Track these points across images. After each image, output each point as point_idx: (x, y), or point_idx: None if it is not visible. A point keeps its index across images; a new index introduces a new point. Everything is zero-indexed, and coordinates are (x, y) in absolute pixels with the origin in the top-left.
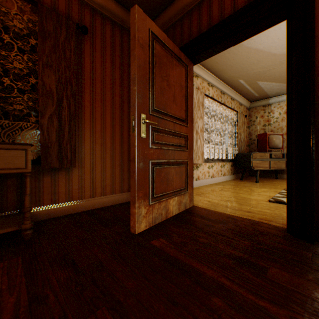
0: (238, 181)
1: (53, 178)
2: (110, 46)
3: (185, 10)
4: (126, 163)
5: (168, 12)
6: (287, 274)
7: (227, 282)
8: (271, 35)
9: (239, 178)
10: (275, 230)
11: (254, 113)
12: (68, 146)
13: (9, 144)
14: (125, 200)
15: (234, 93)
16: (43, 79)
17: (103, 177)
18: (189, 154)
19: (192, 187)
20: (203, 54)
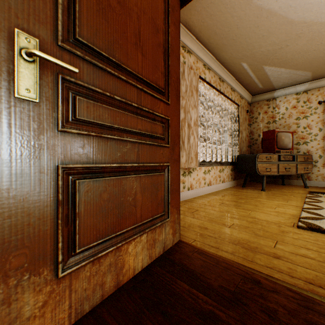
0: (239, 188)
1: None
2: None
3: None
4: None
5: None
6: None
7: None
8: None
9: (240, 185)
10: None
11: (256, 109)
12: None
13: None
14: None
15: (234, 83)
16: None
17: None
18: (172, 153)
19: (178, 208)
20: None
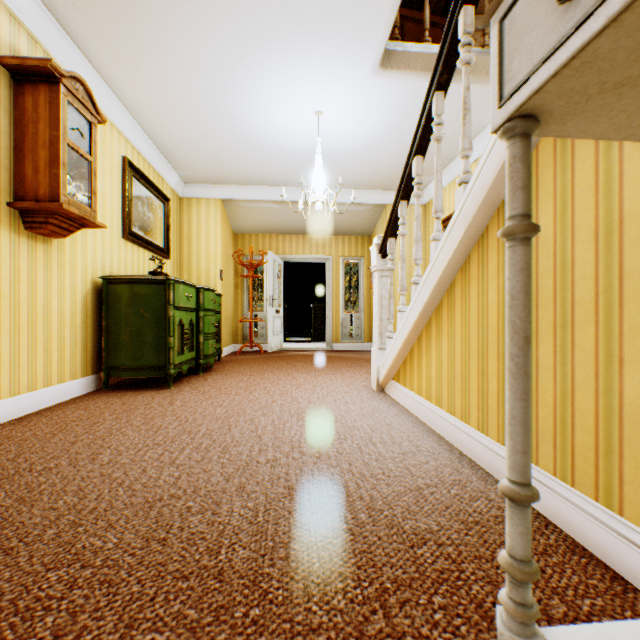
0: None
1: None
2: None
3: None
4: None
5: None
6: None
7: None
8: None
9: None
10: None
11: None
12: None
13: None
14: None
15: None
16: None
17: None
18: None
19: None
20: None
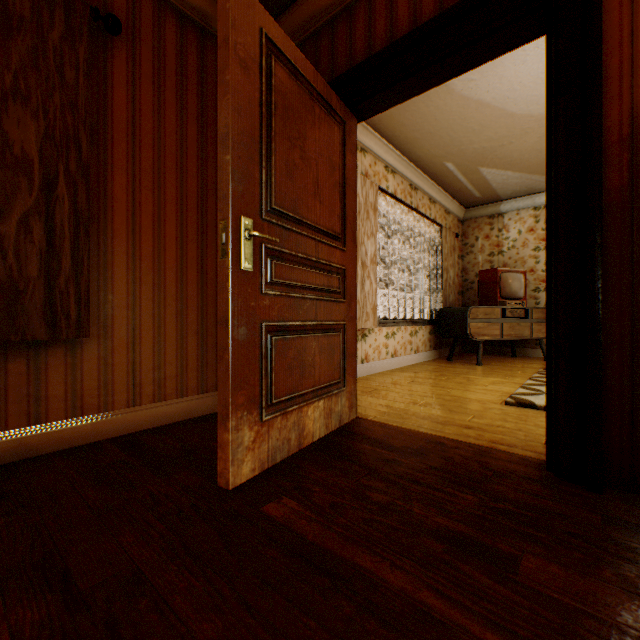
0: (442, 362)
1: (32, 365)
2: (175, 68)
3: (340, 3)
4: (213, 329)
5: (304, 5)
6: (561, 571)
7: (435, 601)
8: (509, 75)
9: (444, 357)
10: (524, 465)
11: (472, 231)
12: (70, 289)
13: None
14: (211, 408)
15: (435, 190)
16: (5, 128)
17: (159, 359)
18: (349, 309)
19: (355, 378)
20: (377, 99)
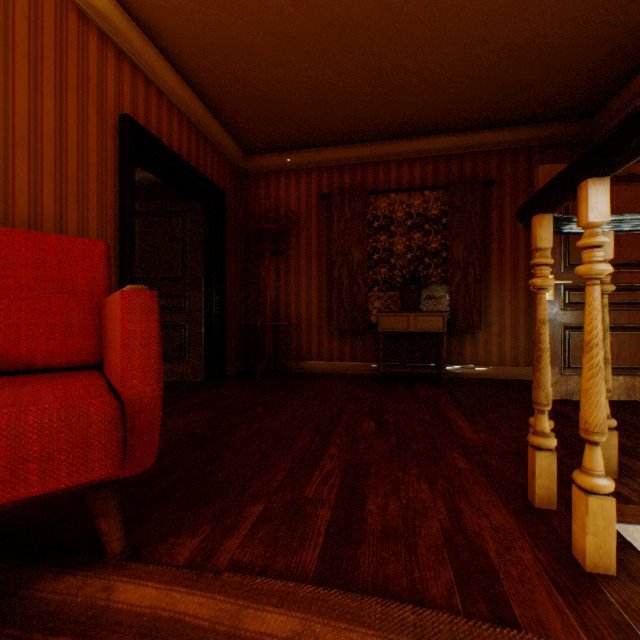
0: None
1: (458, 340)
2: (523, 181)
3: None
4: None
5: (621, 95)
6: None
7: None
8: None
9: None
10: None
11: None
12: (472, 309)
13: (433, 312)
14: None
15: None
16: (451, 251)
17: (513, 343)
18: None
19: None
20: None
